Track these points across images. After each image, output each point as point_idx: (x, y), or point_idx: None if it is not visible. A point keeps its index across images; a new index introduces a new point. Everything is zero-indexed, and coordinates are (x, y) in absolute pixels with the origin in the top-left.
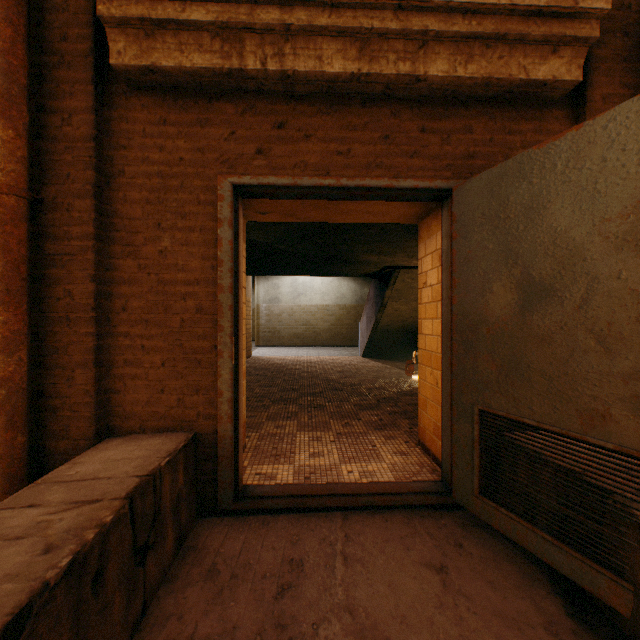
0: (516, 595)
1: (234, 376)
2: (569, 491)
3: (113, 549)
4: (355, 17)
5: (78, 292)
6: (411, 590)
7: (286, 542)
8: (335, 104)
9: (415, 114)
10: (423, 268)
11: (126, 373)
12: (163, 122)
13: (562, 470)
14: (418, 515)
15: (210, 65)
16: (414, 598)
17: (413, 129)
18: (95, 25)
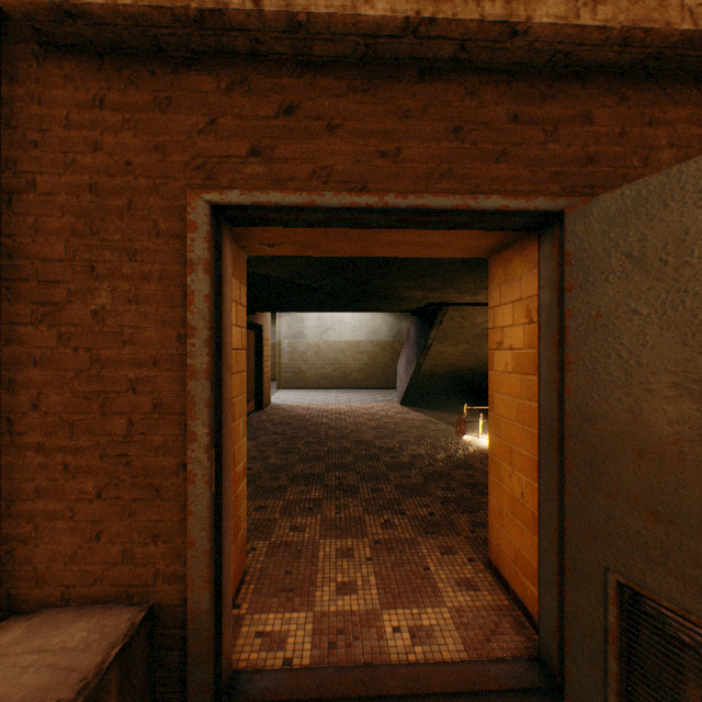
0: None
1: (215, 510)
2: None
3: None
4: None
5: None
6: None
7: None
8: (376, 76)
9: (503, 93)
10: (497, 322)
11: (38, 509)
12: (99, 103)
13: None
14: None
15: (165, 2)
16: None
17: (499, 116)
18: None
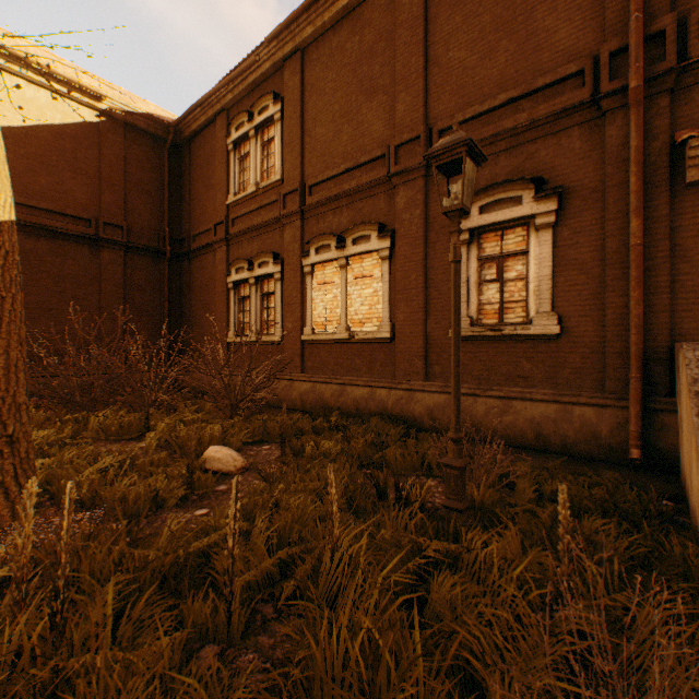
0: None
1: None
2: None
3: None
4: None
5: (660, 281)
6: None
7: None
8: None
9: None
10: None
11: (681, 316)
12: None
13: None
14: None
15: None
16: None
17: None
18: (668, 166)
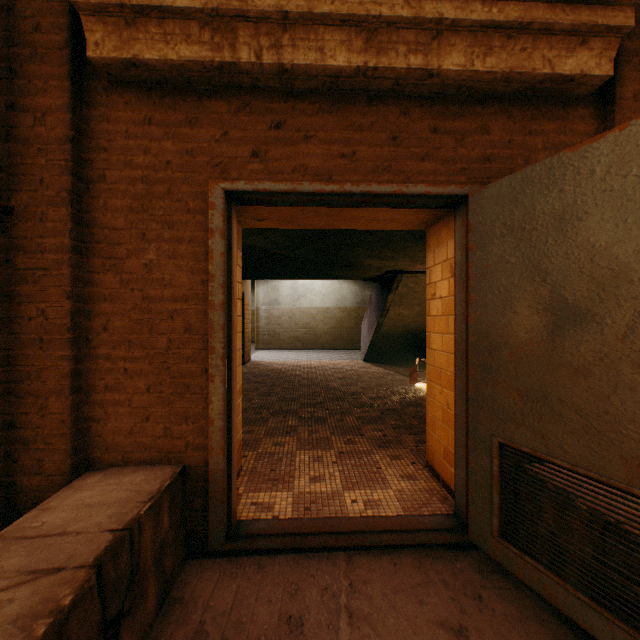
0: None
1: (227, 402)
2: (610, 548)
3: (74, 635)
4: (361, 3)
5: (52, 311)
6: None
7: (284, 593)
8: (338, 102)
9: (426, 113)
10: (432, 278)
11: (107, 399)
12: (148, 122)
13: (602, 523)
14: (430, 557)
15: (199, 58)
16: None
17: (424, 129)
18: (71, 14)
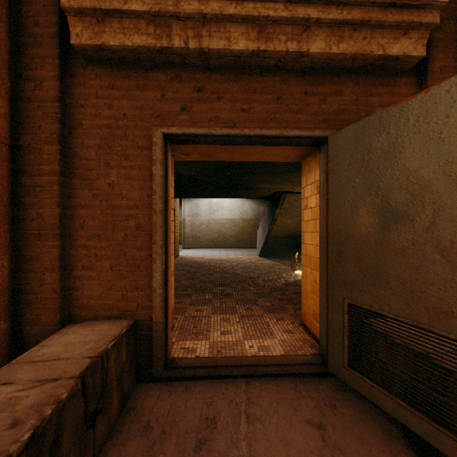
0: (378, 449)
1: (164, 277)
2: (419, 369)
3: (68, 419)
4: (255, 8)
5: (47, 215)
6: (298, 444)
7: (203, 403)
8: (240, 73)
9: (300, 81)
10: (305, 195)
11: (83, 275)
12: (111, 87)
13: (413, 353)
14: (302, 381)
15: (146, 44)
16: (300, 451)
17: (298, 92)
18: (60, 14)
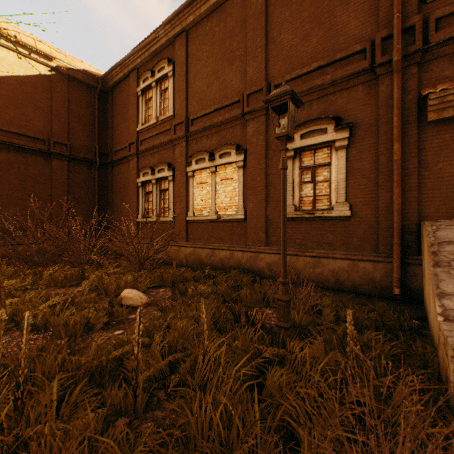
0: None
1: None
2: None
3: None
4: None
5: (412, 183)
6: None
7: None
8: None
9: None
10: None
11: (425, 204)
12: (438, 131)
13: None
14: None
15: None
16: None
17: None
18: (417, 110)
